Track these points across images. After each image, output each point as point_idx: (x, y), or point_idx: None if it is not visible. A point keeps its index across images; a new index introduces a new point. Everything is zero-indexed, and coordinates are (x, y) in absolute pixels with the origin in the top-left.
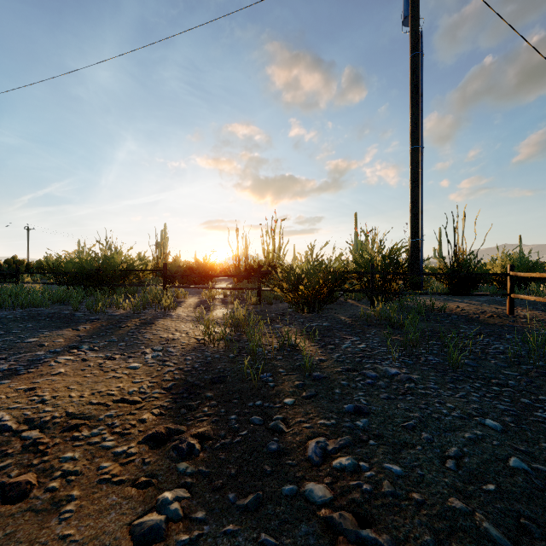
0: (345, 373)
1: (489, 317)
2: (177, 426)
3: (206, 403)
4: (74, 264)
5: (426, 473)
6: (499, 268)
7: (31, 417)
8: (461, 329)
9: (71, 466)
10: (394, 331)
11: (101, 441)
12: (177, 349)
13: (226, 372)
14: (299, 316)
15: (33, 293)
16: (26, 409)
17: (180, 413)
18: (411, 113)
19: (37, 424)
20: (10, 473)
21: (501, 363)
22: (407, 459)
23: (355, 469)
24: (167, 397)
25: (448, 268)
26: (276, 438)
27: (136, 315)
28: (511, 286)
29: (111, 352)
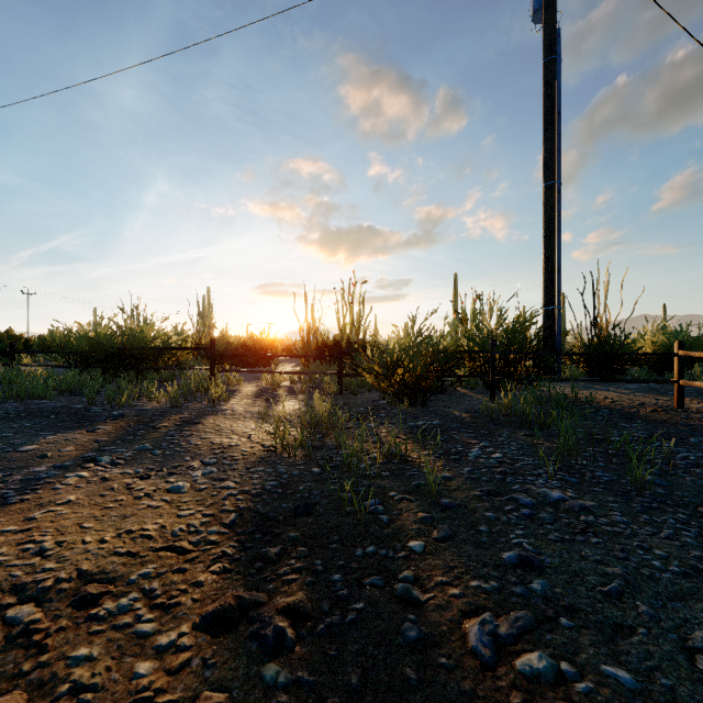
0: (486, 498)
1: (652, 412)
2: (253, 594)
3: (292, 551)
4: (89, 341)
5: (676, 683)
6: (650, 345)
7: (23, 581)
8: (624, 430)
9: (85, 675)
10: (533, 432)
11: (135, 623)
12: (238, 461)
13: (313, 497)
14: (397, 410)
15: (33, 379)
16: (14, 567)
17: (253, 568)
18: (545, 137)
19: (32, 593)
20: None
21: (700, 480)
22: (632, 655)
23: (556, 677)
24: (231, 540)
25: (586, 345)
26: (413, 616)
27: (175, 409)
28: (680, 369)
29: (143, 467)
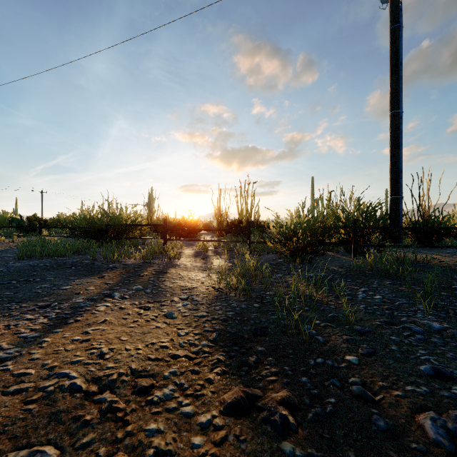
0: (386, 326)
1: None
2: (252, 389)
3: (264, 360)
4: (86, 220)
5: None
6: None
7: (98, 375)
8: None
9: (161, 443)
10: (394, 281)
11: (179, 407)
12: (201, 297)
13: (263, 323)
14: (292, 266)
15: (56, 244)
16: (89, 365)
17: (242, 371)
18: (391, 80)
19: (106, 383)
20: (98, 452)
21: None
22: None
23: None
24: (218, 351)
25: (414, 223)
26: (376, 411)
27: (147, 264)
28: None
29: (142, 300)
